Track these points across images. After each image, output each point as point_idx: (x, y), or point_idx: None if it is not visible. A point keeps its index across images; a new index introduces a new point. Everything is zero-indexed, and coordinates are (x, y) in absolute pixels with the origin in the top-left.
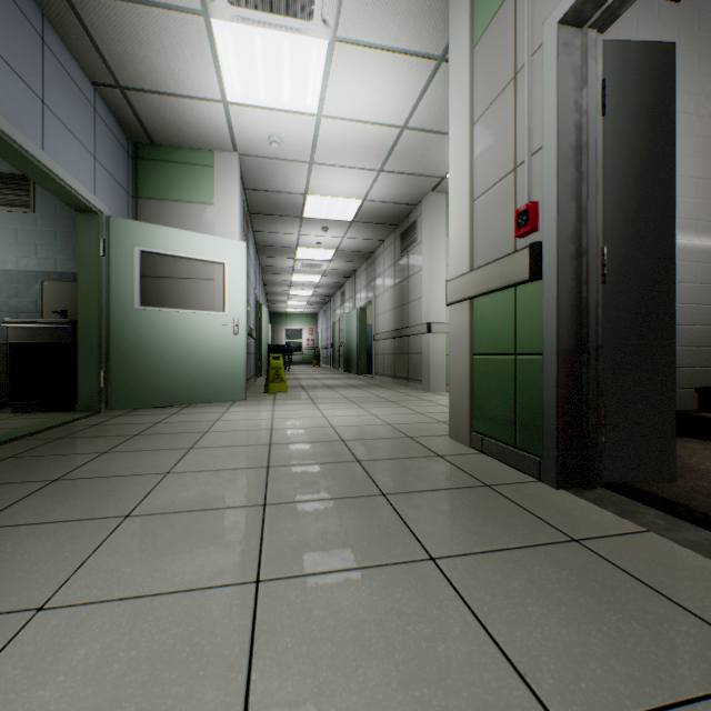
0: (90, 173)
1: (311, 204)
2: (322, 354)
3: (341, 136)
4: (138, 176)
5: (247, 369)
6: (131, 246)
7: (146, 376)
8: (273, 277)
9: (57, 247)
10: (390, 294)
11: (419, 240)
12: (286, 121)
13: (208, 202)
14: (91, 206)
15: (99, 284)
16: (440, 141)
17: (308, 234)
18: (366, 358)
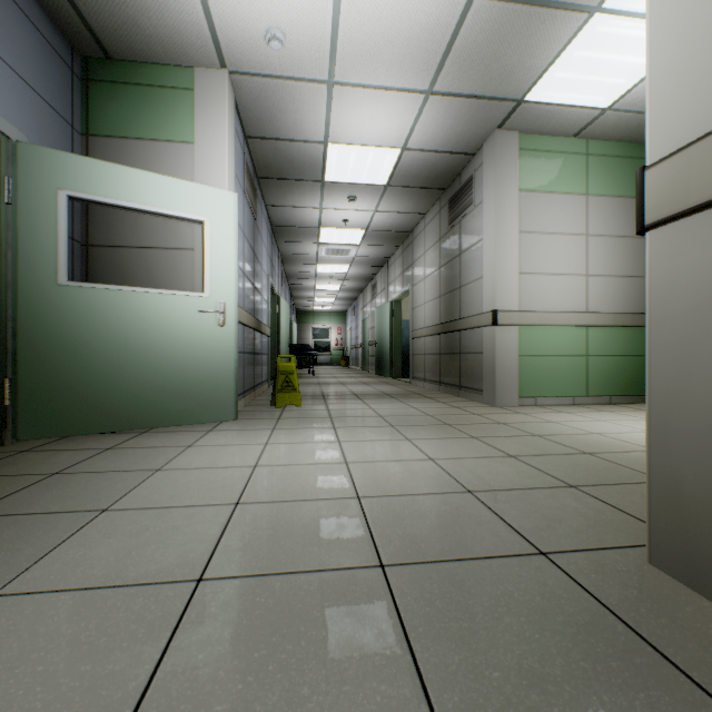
0: None
1: (334, 160)
2: (351, 355)
3: (374, 21)
4: (89, 104)
5: (253, 373)
6: (53, 188)
7: (77, 386)
8: (296, 268)
9: None
10: (433, 280)
11: (477, 201)
12: None
13: (186, 140)
14: None
15: (0, 247)
16: (528, 22)
17: (332, 208)
18: (401, 359)
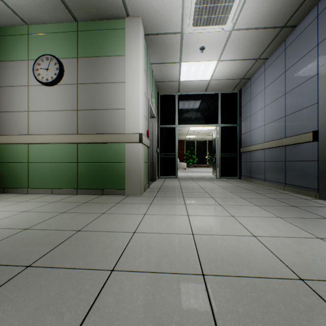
0: None
1: None
2: None
3: None
4: None
5: None
6: None
7: None
8: None
9: None
10: None
11: None
12: None
13: None
14: None
15: None
16: None
17: None
18: None
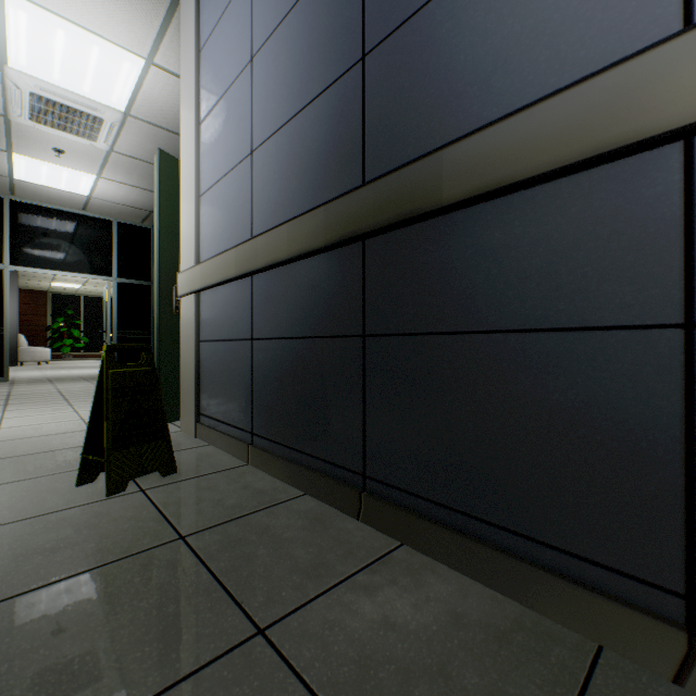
0: None
1: None
2: None
3: None
4: None
5: (357, 414)
6: None
7: None
8: None
9: None
10: None
11: None
12: (65, 3)
13: None
14: None
15: None
16: None
17: None
18: None
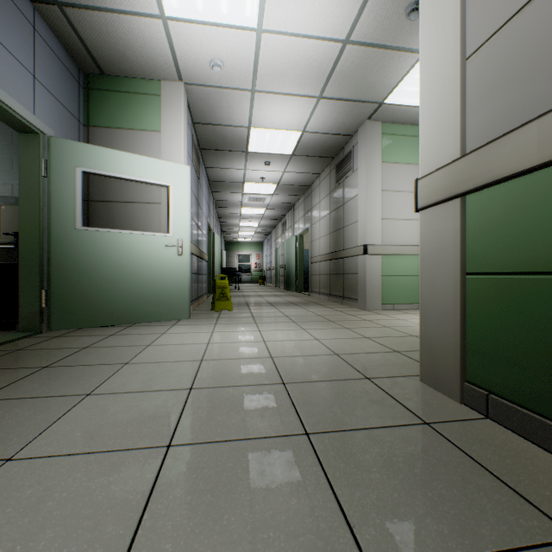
0: (27, 91)
1: (255, 138)
2: (267, 275)
3: (282, 55)
4: (89, 105)
5: (197, 288)
6: (73, 166)
7: (88, 295)
8: (226, 210)
9: (13, 173)
10: (326, 221)
11: (354, 168)
12: (226, 39)
13: (155, 130)
14: (29, 124)
15: (40, 205)
16: (382, 58)
17: (253, 169)
18: (303, 278)
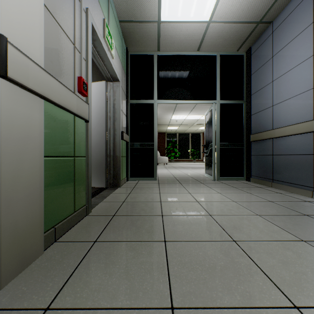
0: None
1: None
2: None
3: None
4: None
5: None
6: None
7: None
8: None
9: None
10: None
11: None
12: None
13: None
14: None
15: None
16: None
17: None
18: None
